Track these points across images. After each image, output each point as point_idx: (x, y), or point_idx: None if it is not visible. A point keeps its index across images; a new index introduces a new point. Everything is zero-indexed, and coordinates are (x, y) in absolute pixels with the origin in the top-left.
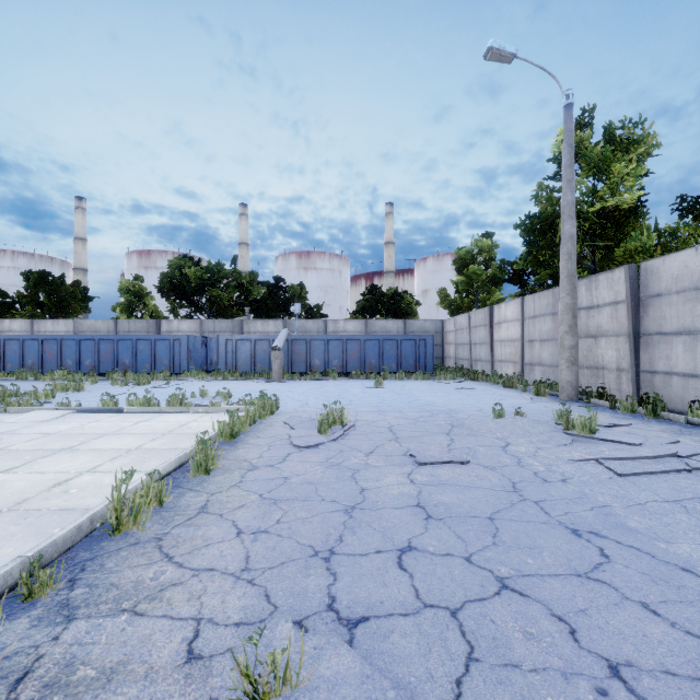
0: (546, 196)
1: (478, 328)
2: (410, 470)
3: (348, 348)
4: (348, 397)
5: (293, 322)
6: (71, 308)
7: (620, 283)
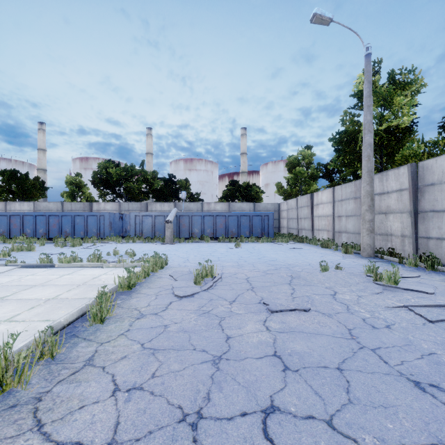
0: (349, 119)
1: (303, 208)
2: (265, 318)
3: (217, 221)
4: (217, 255)
5: (181, 204)
6: (33, 195)
7: (404, 176)
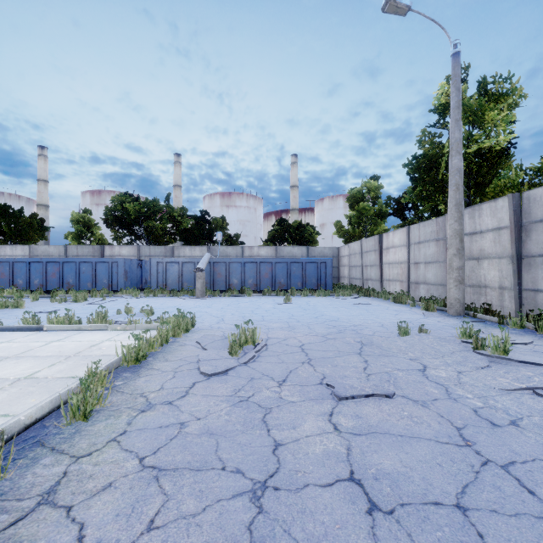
0: (429, 140)
1: (369, 253)
2: (331, 409)
3: (261, 269)
4: (260, 313)
5: (216, 248)
6: (29, 236)
7: (503, 211)
